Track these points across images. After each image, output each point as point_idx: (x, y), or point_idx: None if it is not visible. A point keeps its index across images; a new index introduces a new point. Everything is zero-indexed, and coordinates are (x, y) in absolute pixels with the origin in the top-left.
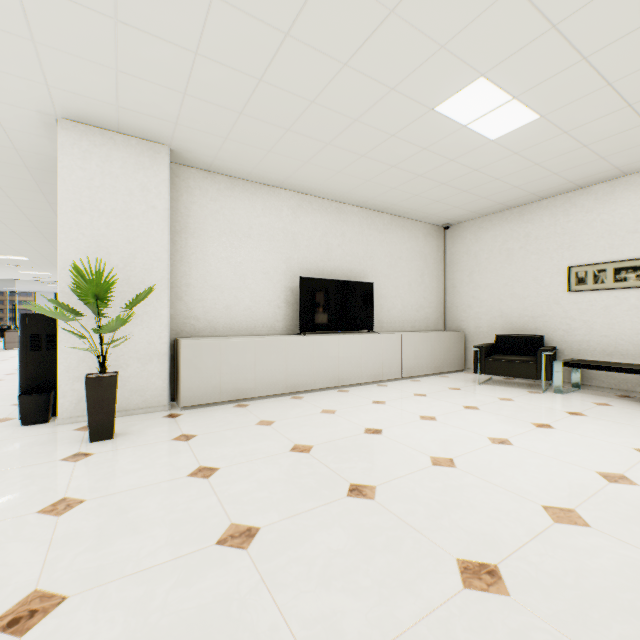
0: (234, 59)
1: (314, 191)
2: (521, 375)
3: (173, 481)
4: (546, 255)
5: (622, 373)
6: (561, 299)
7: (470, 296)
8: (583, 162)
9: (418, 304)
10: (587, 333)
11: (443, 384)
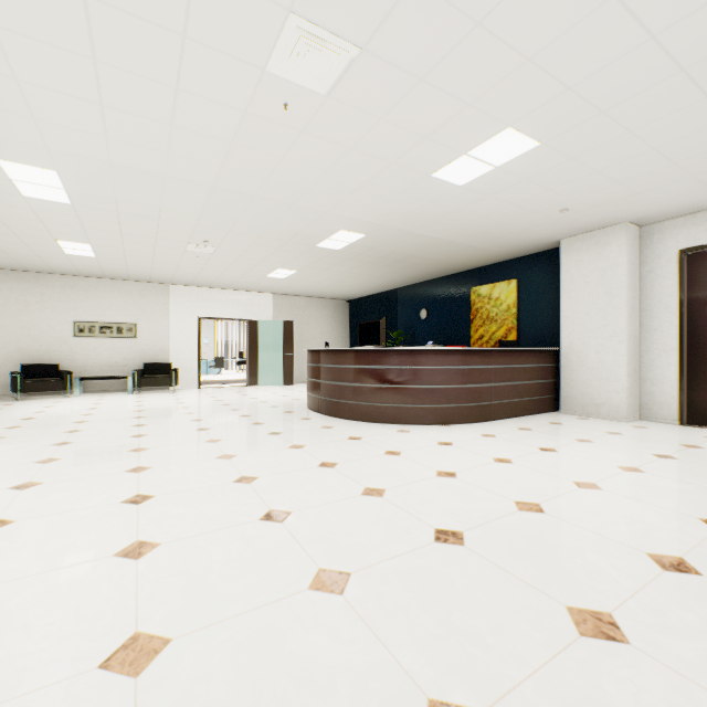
0: None
1: None
2: (55, 389)
3: None
4: (59, 311)
5: (105, 382)
6: (70, 341)
7: None
8: (95, 270)
9: None
10: (86, 361)
11: None
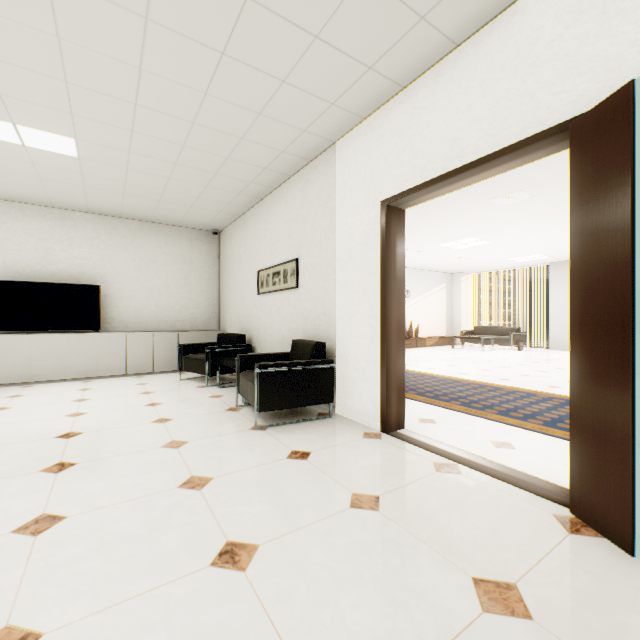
0: None
1: (17, 199)
2: (199, 371)
3: None
4: (252, 260)
5: None
6: (257, 301)
7: (228, 298)
8: (209, 177)
9: (181, 305)
10: (265, 332)
11: (150, 380)
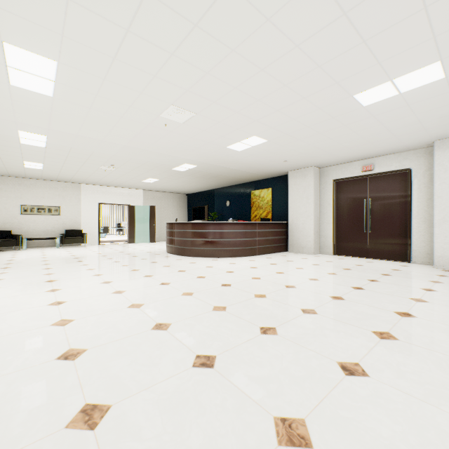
0: None
1: None
2: (12, 245)
3: (7, 269)
4: (11, 199)
5: (40, 241)
6: (18, 216)
7: None
8: (37, 175)
9: None
10: (29, 229)
11: None
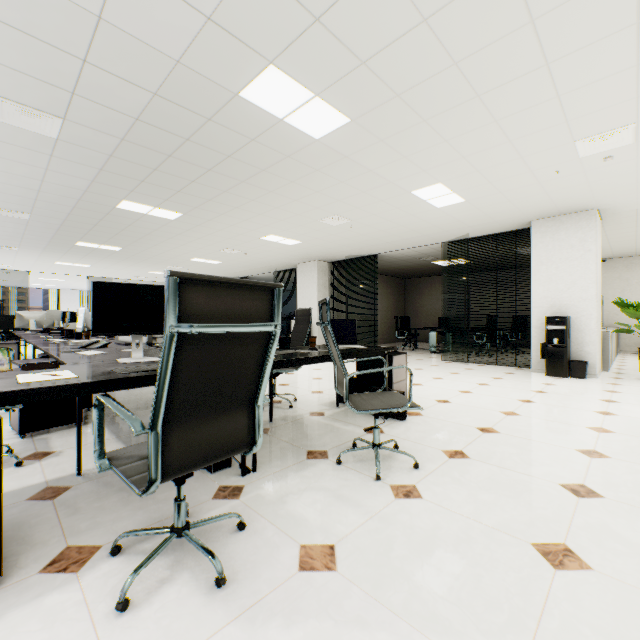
0: None
1: None
2: None
3: None
4: None
5: None
6: None
7: None
8: None
9: None
10: None
11: None
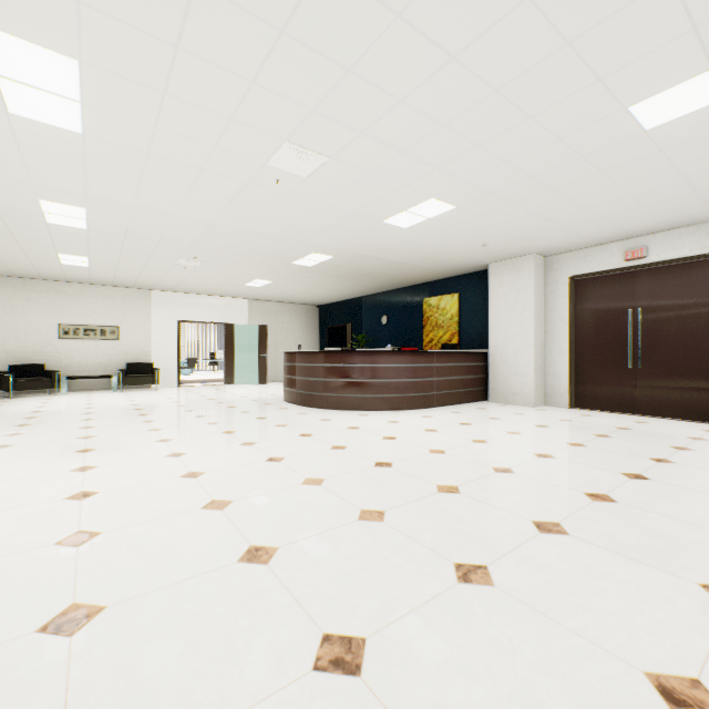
0: (13, 222)
1: None
2: (44, 387)
3: (25, 427)
4: (45, 315)
5: (89, 381)
6: (55, 342)
7: None
8: (83, 277)
9: None
10: (71, 362)
11: None
